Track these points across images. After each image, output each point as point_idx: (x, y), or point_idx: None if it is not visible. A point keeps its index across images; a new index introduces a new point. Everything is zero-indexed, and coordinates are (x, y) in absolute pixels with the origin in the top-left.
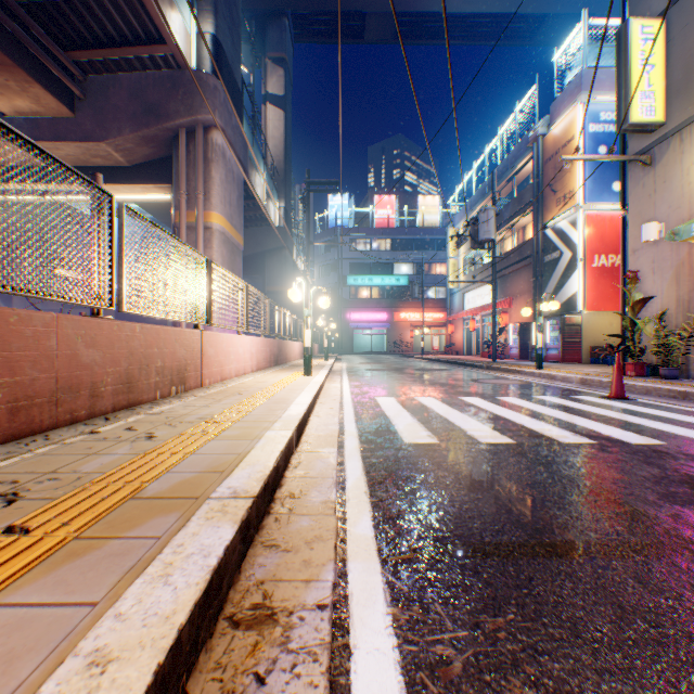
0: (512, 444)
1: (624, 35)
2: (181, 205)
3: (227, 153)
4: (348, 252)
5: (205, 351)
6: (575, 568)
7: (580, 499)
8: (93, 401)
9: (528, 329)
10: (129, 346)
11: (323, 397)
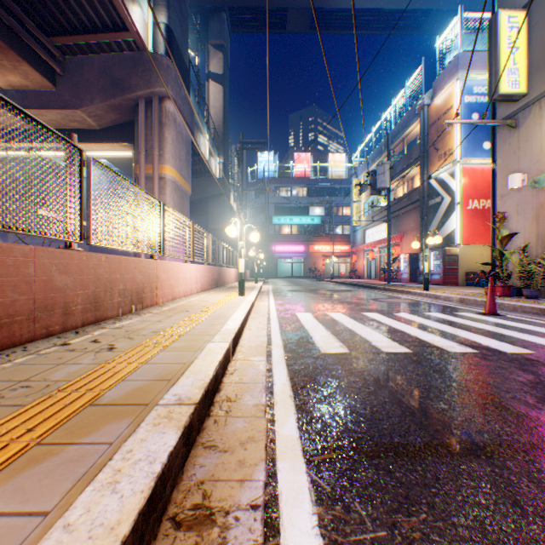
0: (409, 353)
1: (494, 23)
2: (141, 160)
3: (177, 118)
4: (273, 197)
5: (159, 277)
6: (475, 468)
7: (471, 402)
8: (66, 318)
9: (416, 258)
10: (96, 273)
11: (254, 313)
